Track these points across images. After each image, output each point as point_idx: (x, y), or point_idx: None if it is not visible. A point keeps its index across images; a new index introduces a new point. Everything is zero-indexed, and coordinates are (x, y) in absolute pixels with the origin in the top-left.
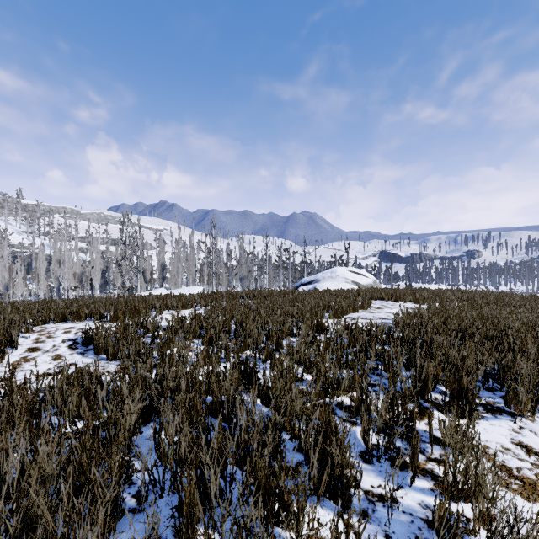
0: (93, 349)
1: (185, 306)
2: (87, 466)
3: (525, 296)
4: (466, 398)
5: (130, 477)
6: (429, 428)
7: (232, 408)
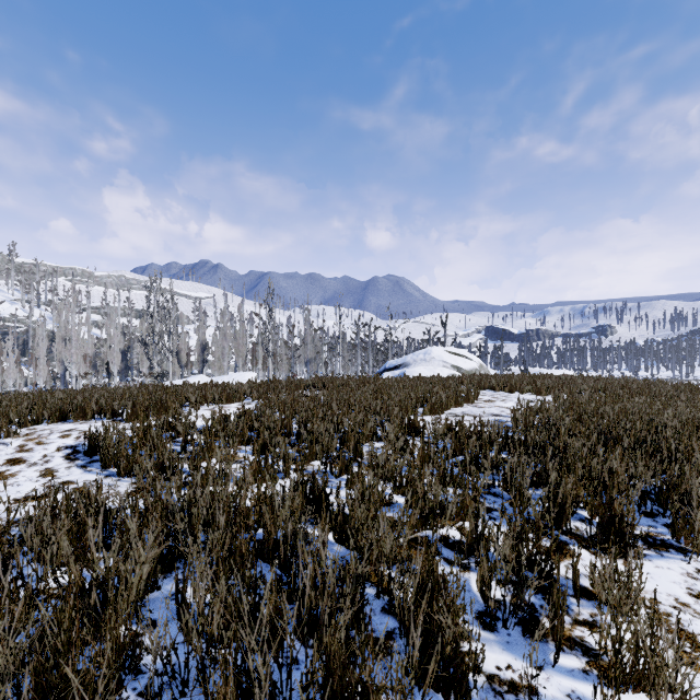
0: (100, 460)
1: (231, 400)
2: (62, 658)
3: (676, 384)
4: (620, 529)
5: (136, 663)
6: (573, 574)
7: (293, 551)
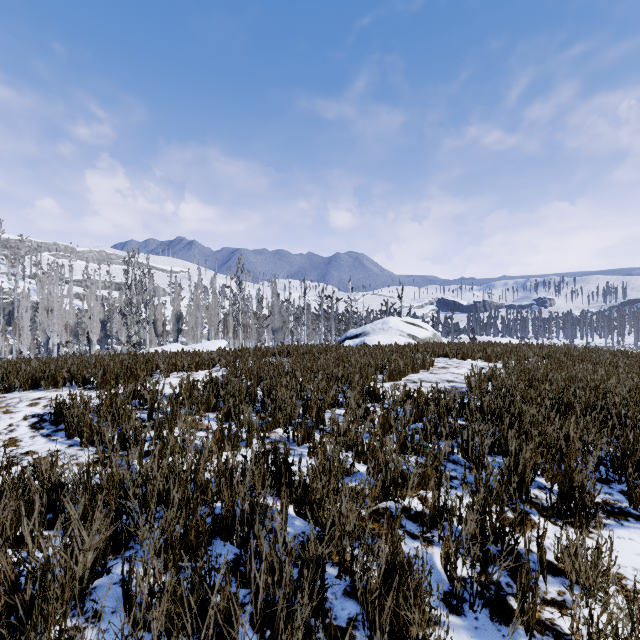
0: (64, 429)
1: (200, 367)
2: None
3: (613, 351)
4: (581, 499)
5: None
6: (538, 549)
7: (250, 531)
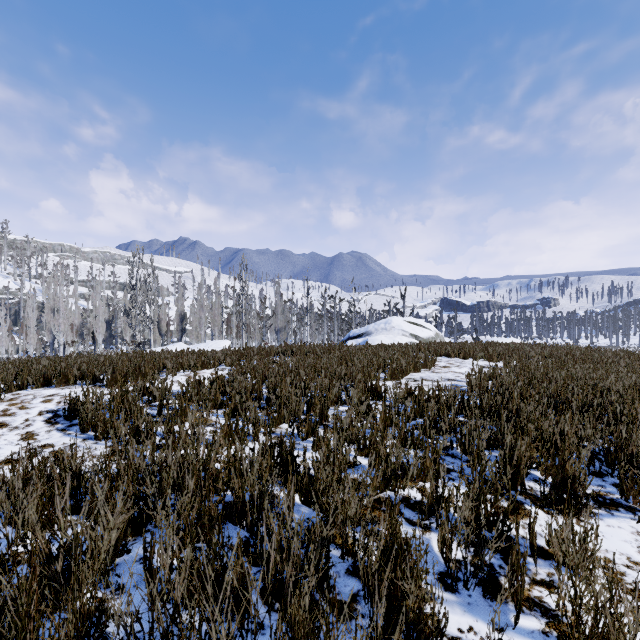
0: (78, 424)
1: (206, 366)
2: (19, 633)
3: (616, 351)
4: (573, 490)
5: (102, 630)
6: (530, 535)
7: (259, 515)
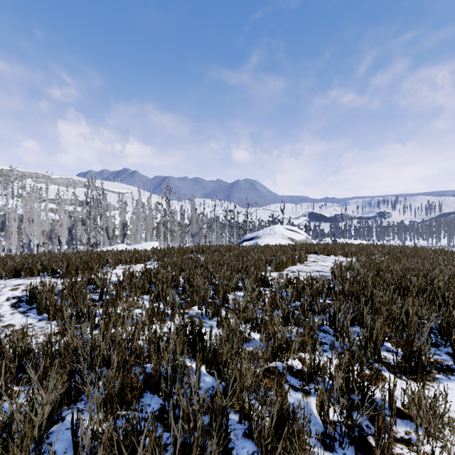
0: (36, 308)
1: (138, 261)
2: None
3: (434, 249)
4: (419, 360)
5: None
6: (389, 399)
7: (172, 388)
